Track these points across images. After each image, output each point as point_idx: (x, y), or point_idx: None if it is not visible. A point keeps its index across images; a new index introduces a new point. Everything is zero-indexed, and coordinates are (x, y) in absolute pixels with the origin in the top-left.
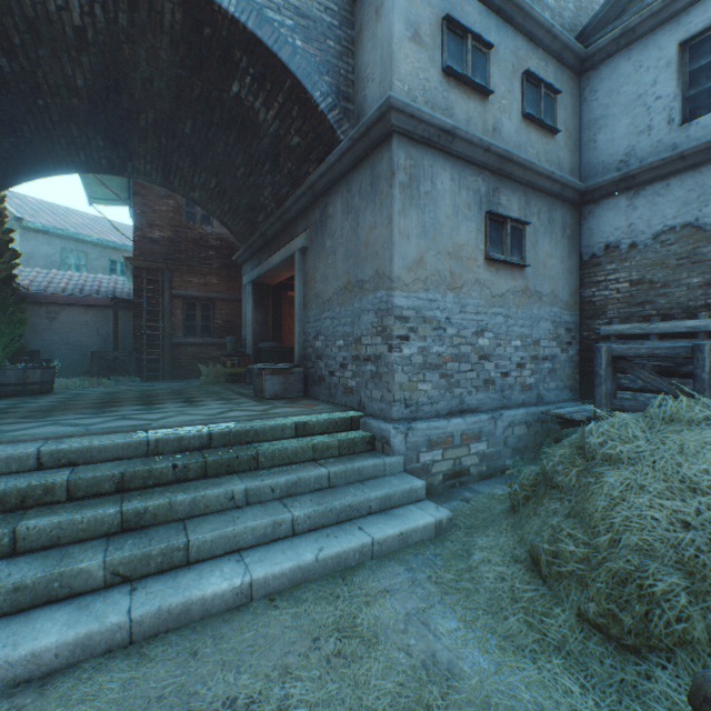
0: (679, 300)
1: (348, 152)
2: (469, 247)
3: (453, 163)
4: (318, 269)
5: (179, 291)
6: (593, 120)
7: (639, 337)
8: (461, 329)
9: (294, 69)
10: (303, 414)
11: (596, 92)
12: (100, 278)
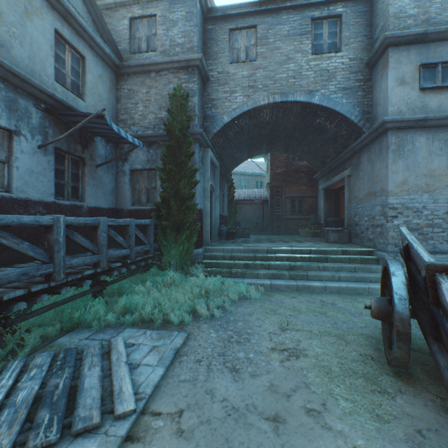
0: None
1: (368, 137)
2: (440, 169)
3: (428, 131)
4: (355, 185)
5: (288, 195)
6: None
7: None
8: (434, 211)
9: (342, 112)
10: (346, 248)
11: None
12: (254, 191)
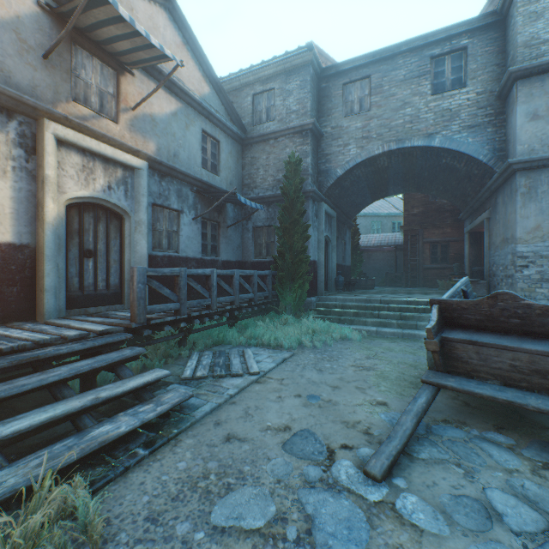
0: None
1: (499, 177)
2: None
3: None
4: (493, 230)
5: (426, 239)
6: None
7: None
8: None
9: (467, 152)
10: None
11: None
12: (387, 235)
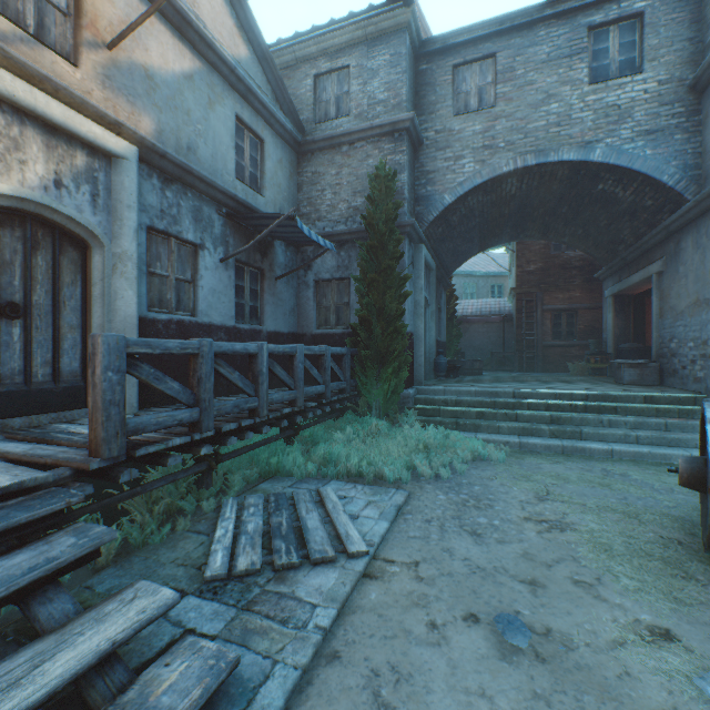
0: None
1: (693, 207)
2: None
3: None
4: (671, 288)
5: (547, 306)
6: None
7: None
8: None
9: (644, 171)
10: (651, 392)
11: None
12: (488, 301)
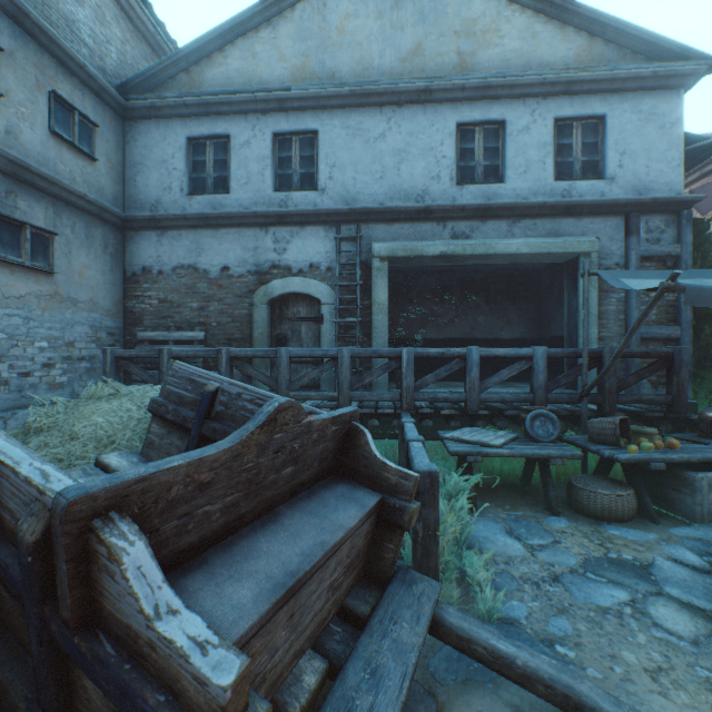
0: (187, 317)
1: None
2: None
3: None
4: None
5: None
6: (135, 163)
7: (165, 342)
8: None
9: None
10: None
11: (137, 141)
12: None
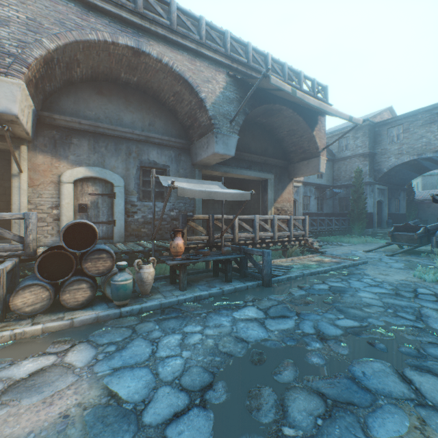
0: None
1: None
2: None
3: None
4: None
5: None
6: None
7: None
8: None
9: None
10: None
11: None
12: None
